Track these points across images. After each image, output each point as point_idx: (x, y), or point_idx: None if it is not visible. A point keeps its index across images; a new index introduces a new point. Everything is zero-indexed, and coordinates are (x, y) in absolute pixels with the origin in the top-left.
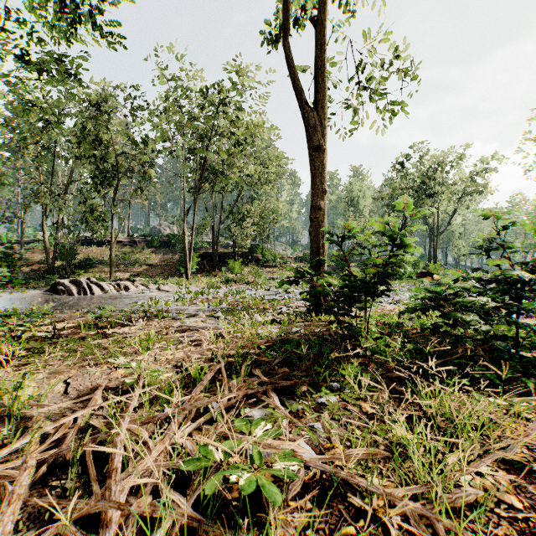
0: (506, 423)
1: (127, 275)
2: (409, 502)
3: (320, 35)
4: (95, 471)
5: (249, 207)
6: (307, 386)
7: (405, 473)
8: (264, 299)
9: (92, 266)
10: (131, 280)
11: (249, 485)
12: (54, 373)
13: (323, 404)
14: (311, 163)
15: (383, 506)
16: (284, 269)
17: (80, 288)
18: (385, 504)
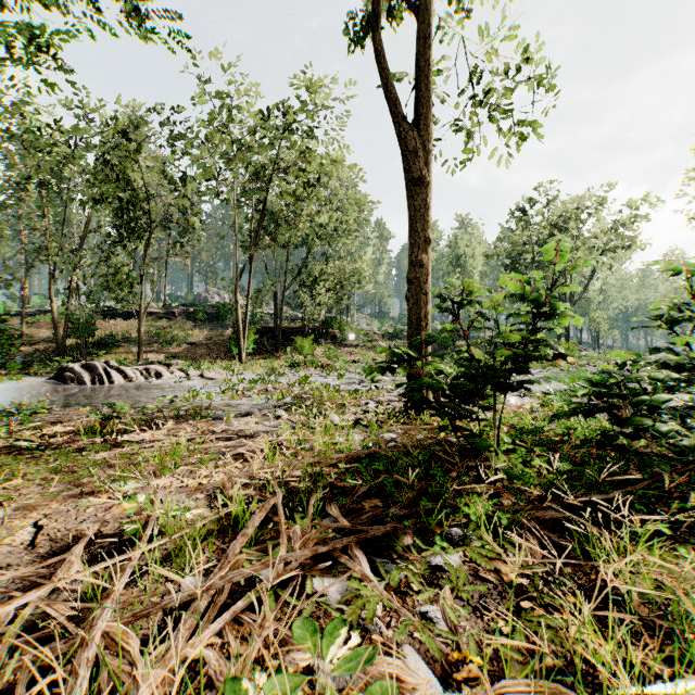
0: None
1: (162, 358)
2: None
3: (421, 23)
4: None
5: (324, 267)
6: (412, 535)
7: None
8: (343, 390)
9: (116, 345)
10: (166, 364)
11: None
12: (24, 508)
13: (440, 569)
14: (409, 202)
15: None
16: (369, 349)
17: (95, 375)
18: None
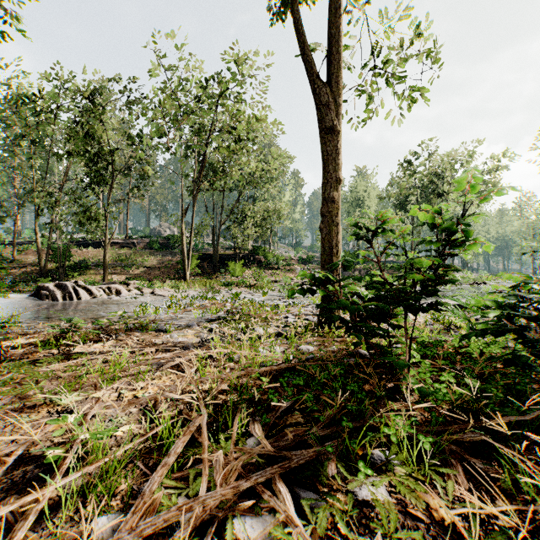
0: None
1: (124, 278)
2: None
3: None
4: None
5: (251, 207)
6: (336, 462)
7: None
8: (266, 305)
9: (87, 268)
10: (126, 284)
11: None
12: None
13: (367, 504)
14: (323, 147)
15: None
16: (287, 271)
17: (66, 292)
18: None
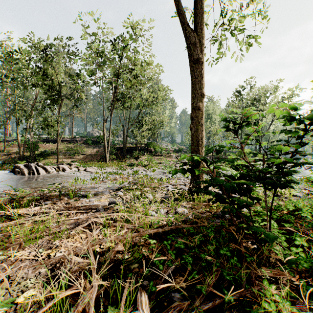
0: None
1: (70, 161)
2: None
3: None
4: None
5: (146, 119)
6: None
7: None
8: (154, 178)
9: (48, 155)
10: (70, 164)
11: None
12: None
13: None
14: (192, 73)
15: None
16: (167, 157)
17: (30, 170)
18: None
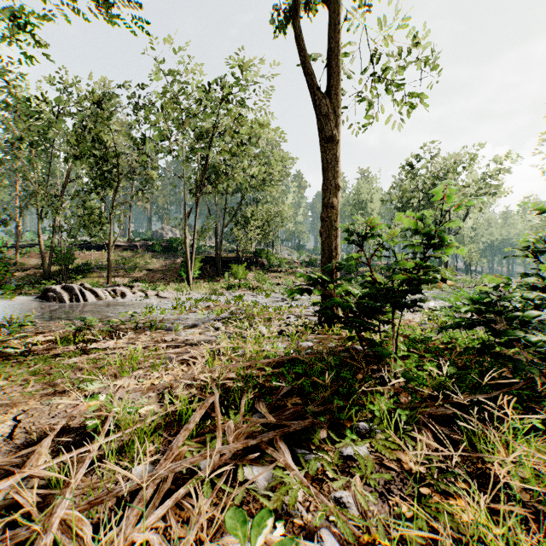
0: None
1: (127, 281)
2: None
3: (332, 12)
4: None
5: (254, 210)
6: (327, 429)
7: None
8: (269, 306)
9: (90, 271)
10: (130, 286)
11: None
12: (6, 404)
13: (350, 458)
14: (323, 156)
15: None
16: (290, 274)
17: (73, 295)
18: None
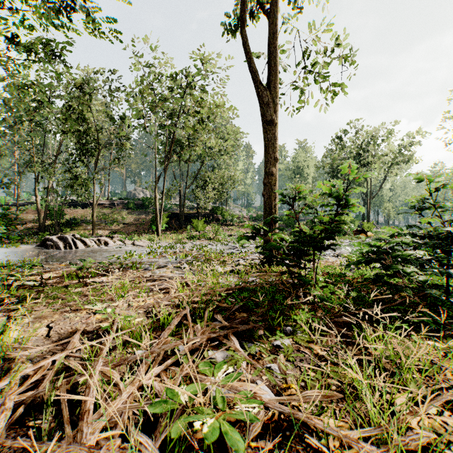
0: (445, 364)
1: (107, 233)
2: (364, 444)
3: (272, 24)
4: (70, 411)
5: (211, 174)
6: (264, 330)
7: (357, 413)
8: (223, 252)
9: (77, 225)
10: (110, 237)
11: (213, 431)
12: (38, 317)
13: (278, 347)
14: (265, 135)
15: (339, 447)
16: (240, 227)
17: (66, 243)
18: (341, 445)
